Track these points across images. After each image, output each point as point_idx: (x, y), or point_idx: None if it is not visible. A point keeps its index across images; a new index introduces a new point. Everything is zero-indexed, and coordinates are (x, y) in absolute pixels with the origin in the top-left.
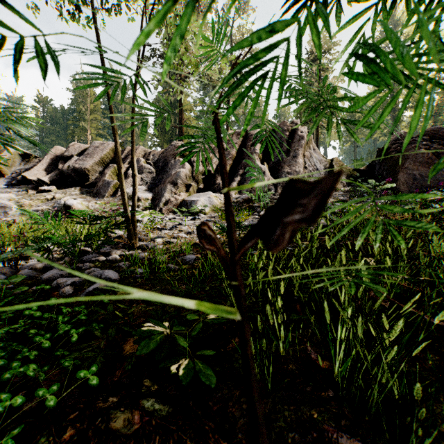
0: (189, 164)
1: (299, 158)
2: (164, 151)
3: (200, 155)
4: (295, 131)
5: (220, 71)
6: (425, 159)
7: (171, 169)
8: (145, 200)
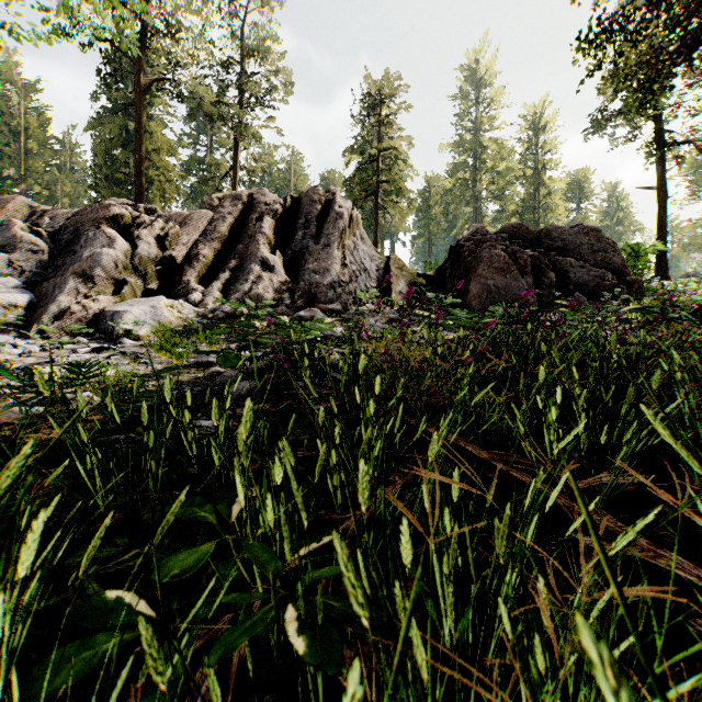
0: (129, 242)
1: (334, 248)
2: (79, 212)
3: (155, 226)
4: (332, 205)
5: (222, 90)
6: (502, 265)
7: (83, 248)
8: (8, 308)
